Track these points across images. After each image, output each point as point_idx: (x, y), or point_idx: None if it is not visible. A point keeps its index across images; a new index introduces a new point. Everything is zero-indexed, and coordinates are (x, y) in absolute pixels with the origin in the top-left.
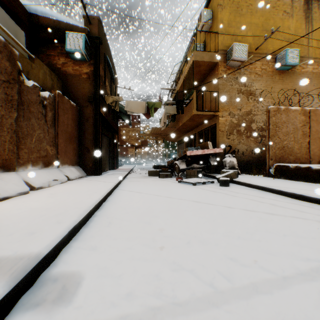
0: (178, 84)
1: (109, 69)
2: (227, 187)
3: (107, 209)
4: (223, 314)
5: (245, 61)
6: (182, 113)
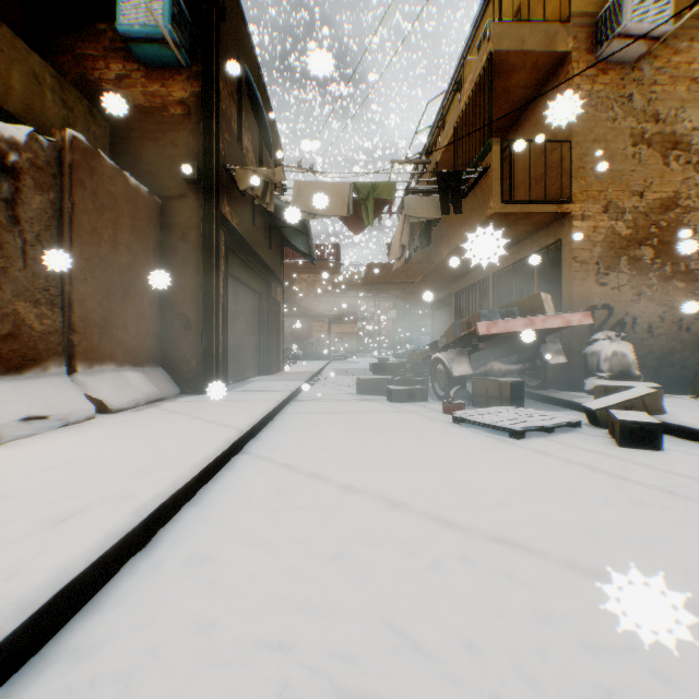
0: (439, 144)
1: (253, 109)
2: (657, 454)
3: (78, 668)
4: None
5: (665, 36)
6: (456, 210)
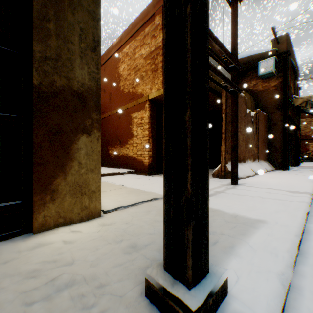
0: None
1: (292, 70)
2: None
3: None
4: None
5: None
6: None
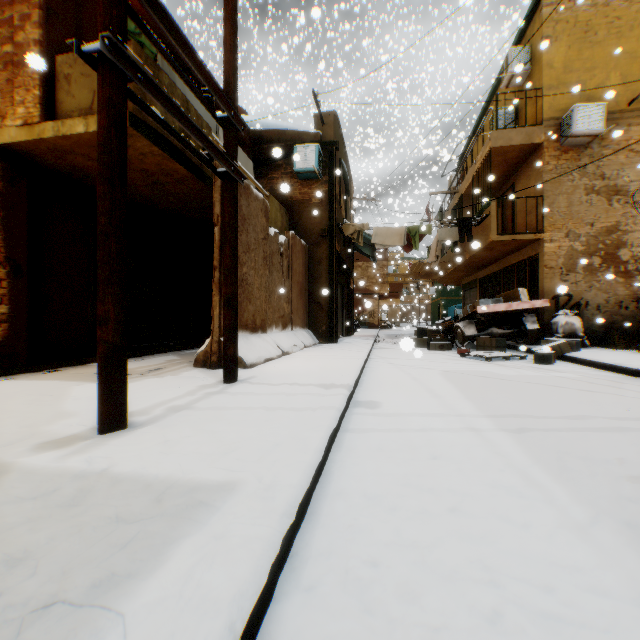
0: (463, 183)
1: (344, 178)
2: (547, 365)
3: (371, 376)
4: (482, 419)
5: (600, 135)
6: (469, 240)
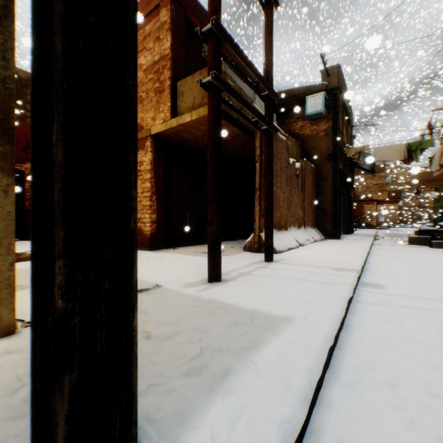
0: None
1: (345, 112)
2: None
3: (374, 265)
4: None
5: None
6: None
